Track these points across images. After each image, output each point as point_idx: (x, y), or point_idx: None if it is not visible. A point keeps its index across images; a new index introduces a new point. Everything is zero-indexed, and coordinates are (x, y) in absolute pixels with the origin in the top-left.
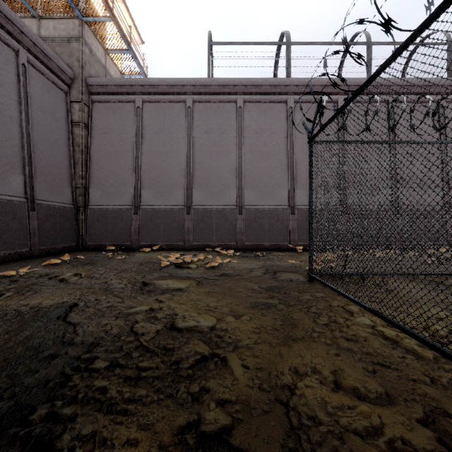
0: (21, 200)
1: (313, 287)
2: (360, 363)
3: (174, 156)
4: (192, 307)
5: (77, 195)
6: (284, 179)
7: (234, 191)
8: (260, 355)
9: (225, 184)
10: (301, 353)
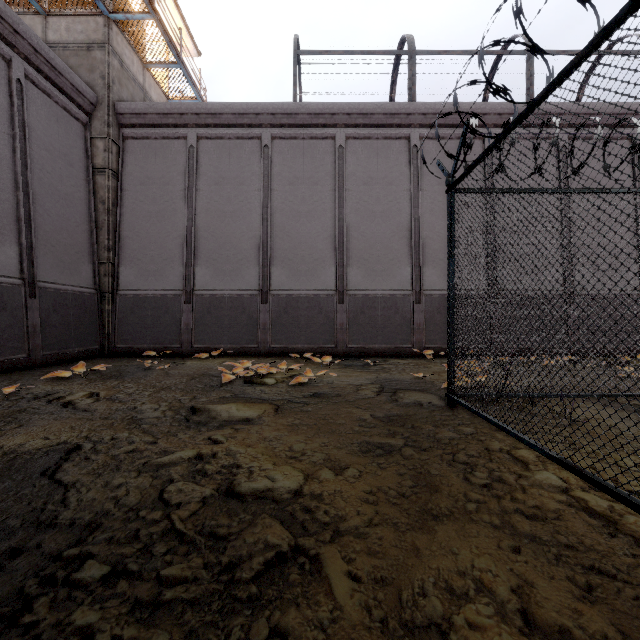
0: (15, 281)
1: (456, 417)
2: (561, 569)
3: (243, 218)
4: (265, 453)
5: (101, 275)
6: (405, 252)
7: (331, 269)
8: (381, 551)
9: (319, 259)
10: (452, 547)
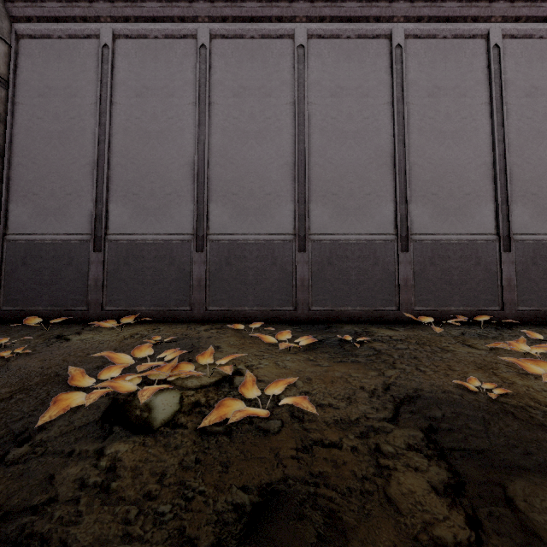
0: None
1: None
2: None
3: (173, 139)
4: None
5: None
6: (386, 184)
7: (289, 207)
8: None
9: (272, 193)
10: None
